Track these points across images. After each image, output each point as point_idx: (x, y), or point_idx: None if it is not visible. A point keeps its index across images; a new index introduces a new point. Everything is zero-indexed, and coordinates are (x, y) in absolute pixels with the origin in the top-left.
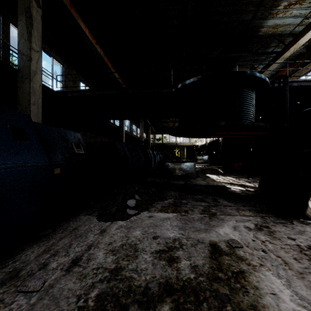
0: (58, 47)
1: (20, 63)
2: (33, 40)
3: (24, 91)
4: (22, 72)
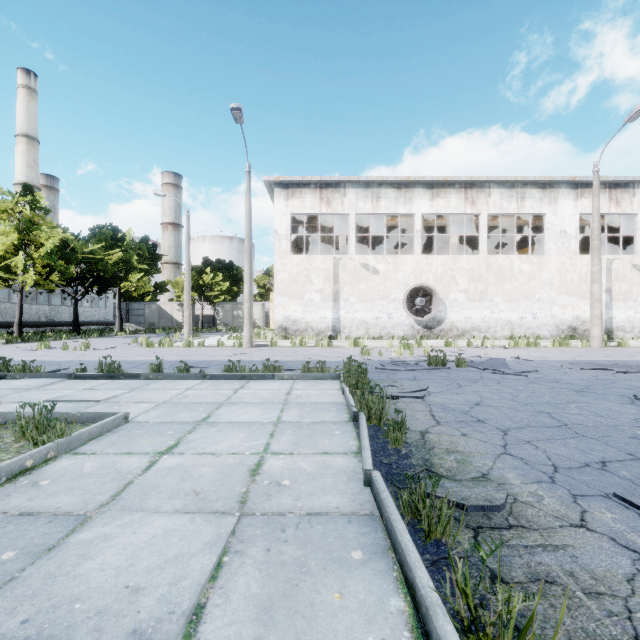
0: None
1: None
2: None
3: None
4: None
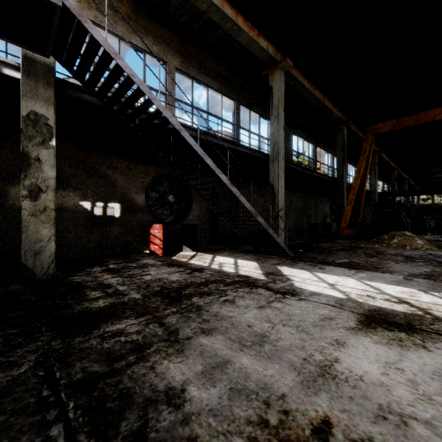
0: (356, 160)
1: (371, 189)
2: (376, 180)
3: (373, 198)
4: (372, 192)
